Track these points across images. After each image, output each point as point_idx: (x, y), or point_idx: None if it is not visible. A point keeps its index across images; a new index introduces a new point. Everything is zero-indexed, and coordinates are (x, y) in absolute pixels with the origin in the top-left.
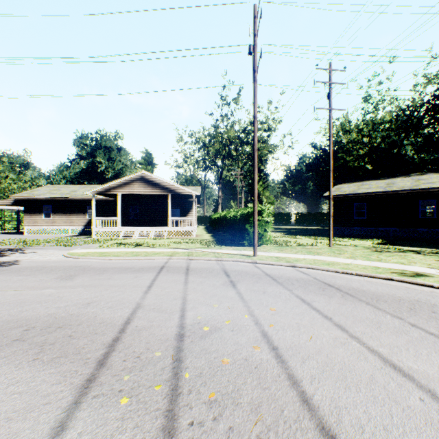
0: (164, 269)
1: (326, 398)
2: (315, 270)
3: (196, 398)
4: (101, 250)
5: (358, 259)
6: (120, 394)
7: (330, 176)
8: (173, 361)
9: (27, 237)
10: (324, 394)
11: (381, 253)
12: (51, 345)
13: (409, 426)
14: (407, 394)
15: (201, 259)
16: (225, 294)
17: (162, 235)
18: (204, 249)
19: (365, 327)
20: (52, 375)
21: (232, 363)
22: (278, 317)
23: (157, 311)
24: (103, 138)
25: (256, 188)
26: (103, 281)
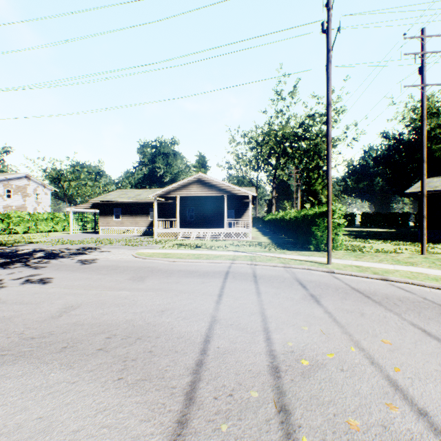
0: (229, 274)
1: None
2: (418, 287)
3: None
4: (164, 250)
5: None
6: None
7: (423, 168)
8: (277, 410)
9: (101, 237)
10: None
11: None
12: (133, 361)
13: None
14: None
15: (266, 265)
16: (310, 313)
17: (217, 237)
18: (266, 253)
19: None
20: (139, 406)
21: (365, 431)
22: (401, 356)
23: (236, 329)
24: (162, 144)
25: (330, 186)
26: (172, 285)
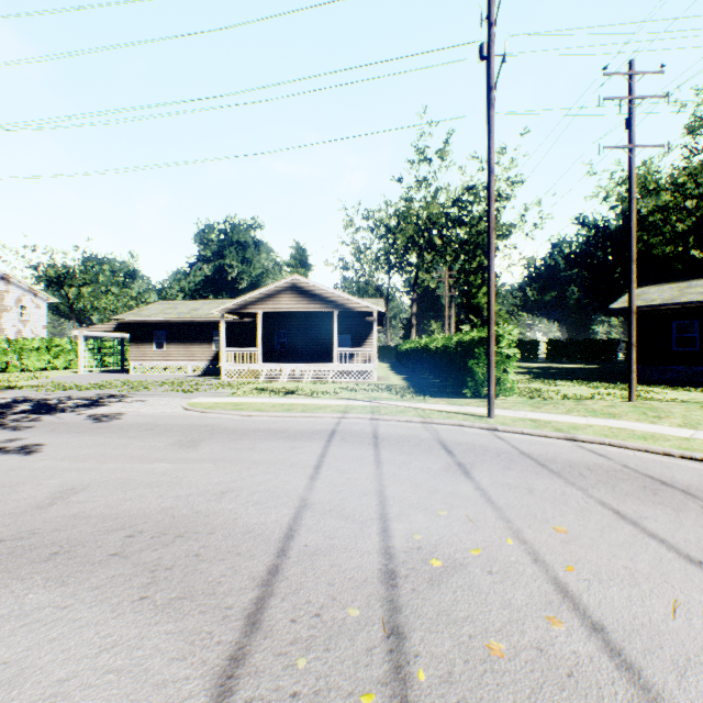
0: (336, 435)
1: None
2: (618, 449)
3: None
4: (235, 399)
5: None
6: None
7: (631, 271)
8: (385, 633)
9: (133, 378)
10: None
11: None
12: (167, 571)
13: None
14: None
15: (395, 420)
16: (454, 490)
17: (324, 377)
18: (397, 401)
19: None
20: (170, 638)
21: (511, 657)
22: (579, 549)
23: (337, 517)
24: (235, 228)
25: (492, 297)
26: (243, 453)
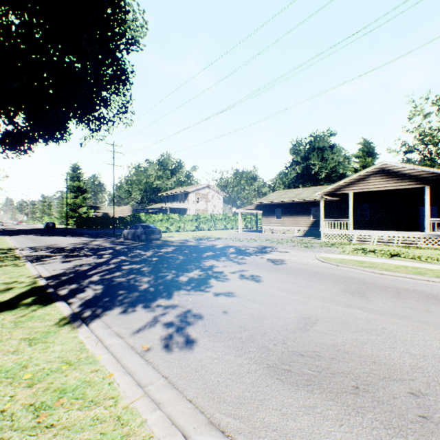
0: None
1: None
2: None
3: None
4: (351, 257)
5: None
6: None
7: None
8: None
9: (265, 236)
10: None
11: None
12: None
13: None
14: None
15: None
16: None
17: (412, 243)
18: None
19: None
20: None
21: None
22: None
23: None
24: (316, 139)
25: None
26: (424, 315)
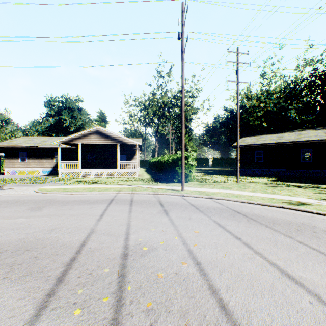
0: (113, 201)
1: (238, 303)
2: (227, 201)
3: (136, 308)
4: (64, 186)
5: (258, 192)
6: (74, 306)
7: (237, 131)
8: (118, 276)
9: (6, 177)
10: (237, 301)
11: (274, 188)
12: (19, 265)
13: (302, 325)
14: (299, 298)
15: (142, 193)
16: (160, 220)
17: (112, 175)
18: (144, 185)
19: (266, 245)
20: (18, 291)
21: (165, 277)
22: (201, 238)
23: (107, 235)
24: (68, 101)
25: (183, 140)
26: (65, 211)
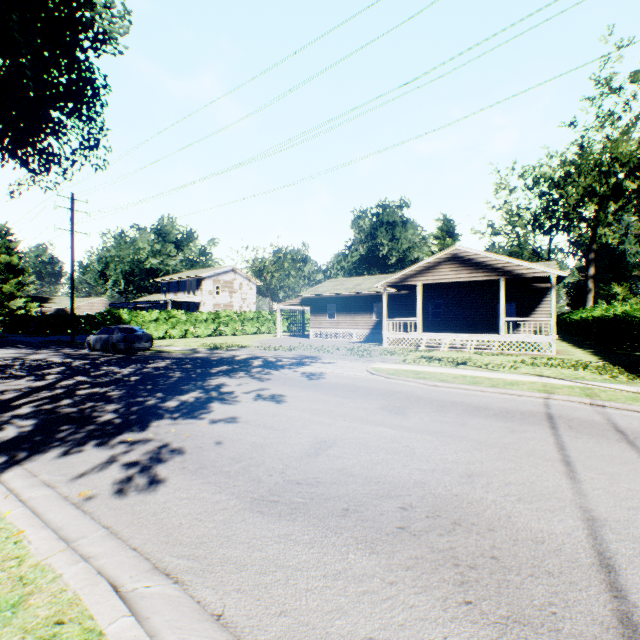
0: (556, 421)
1: None
2: None
3: None
4: (409, 367)
5: None
6: None
7: None
8: None
9: (313, 342)
10: None
11: None
12: (471, 570)
13: None
14: None
15: (630, 409)
16: None
17: (487, 348)
18: (612, 384)
19: None
20: None
21: None
22: None
23: None
24: (385, 211)
25: None
26: (457, 428)
